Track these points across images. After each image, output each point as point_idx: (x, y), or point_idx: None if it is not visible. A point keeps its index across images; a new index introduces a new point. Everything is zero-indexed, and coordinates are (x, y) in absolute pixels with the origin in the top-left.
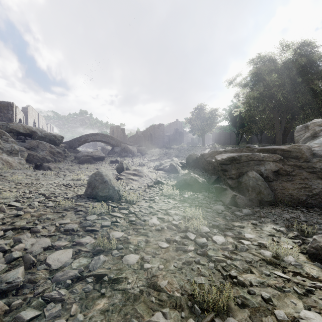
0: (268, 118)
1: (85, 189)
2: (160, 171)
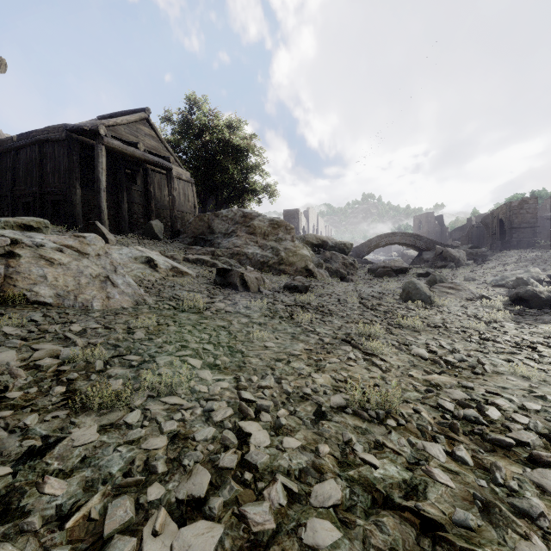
0: None
1: (400, 295)
2: (499, 288)
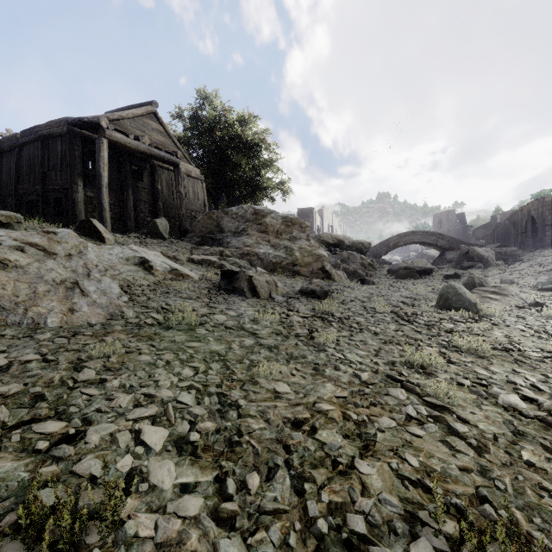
0: None
1: (437, 301)
2: (548, 292)
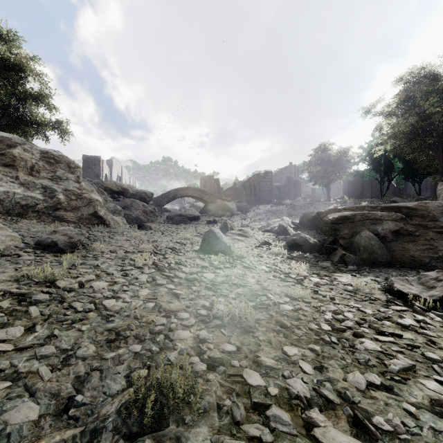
0: (429, 158)
1: (200, 245)
2: (267, 232)
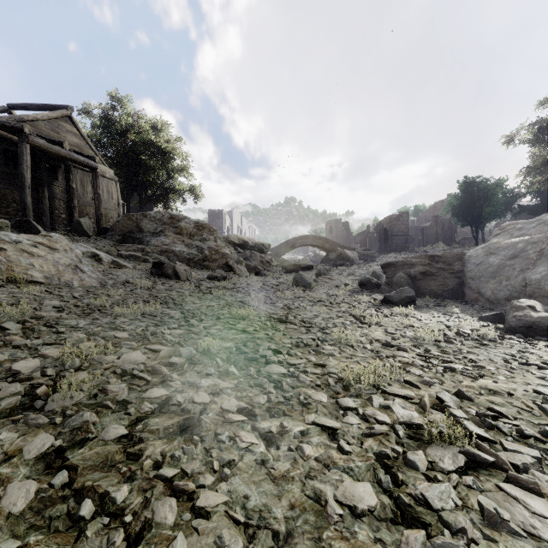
0: None
1: (292, 283)
2: None
